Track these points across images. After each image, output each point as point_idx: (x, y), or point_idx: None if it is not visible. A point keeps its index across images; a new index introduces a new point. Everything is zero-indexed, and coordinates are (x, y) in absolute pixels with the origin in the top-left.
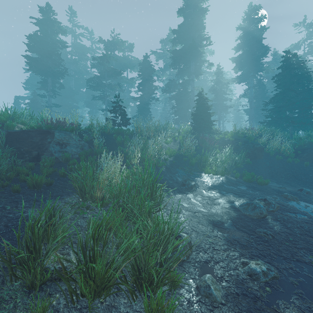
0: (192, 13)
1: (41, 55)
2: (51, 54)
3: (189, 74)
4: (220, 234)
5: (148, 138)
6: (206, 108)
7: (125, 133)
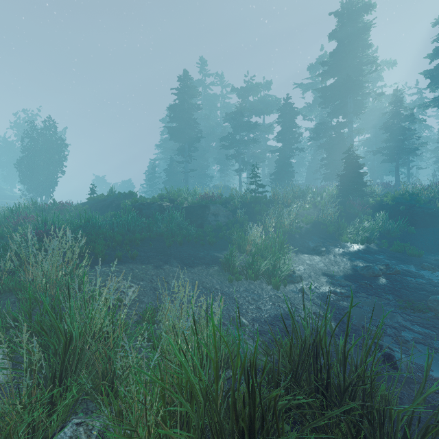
0: (349, 35)
1: (180, 123)
2: (188, 121)
3: (344, 115)
4: (328, 280)
5: (285, 205)
6: (356, 167)
7: (262, 201)
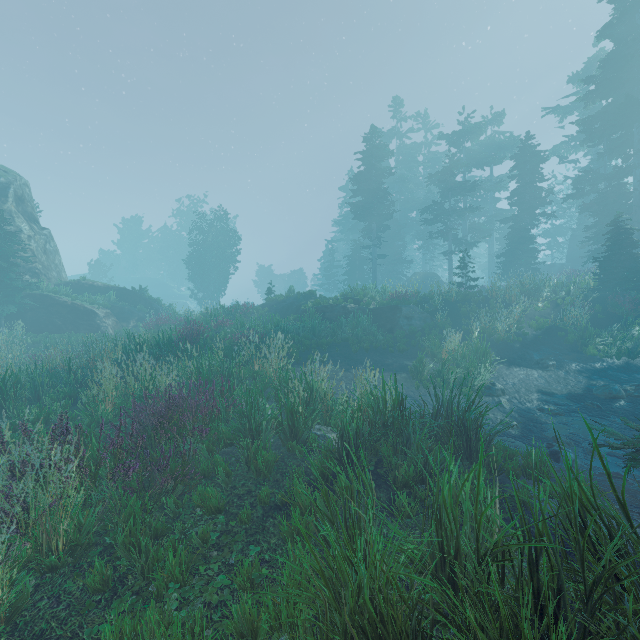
0: (635, 27)
1: (365, 196)
2: (376, 193)
3: (625, 157)
4: (541, 397)
5: (508, 304)
6: (626, 246)
7: (474, 299)
